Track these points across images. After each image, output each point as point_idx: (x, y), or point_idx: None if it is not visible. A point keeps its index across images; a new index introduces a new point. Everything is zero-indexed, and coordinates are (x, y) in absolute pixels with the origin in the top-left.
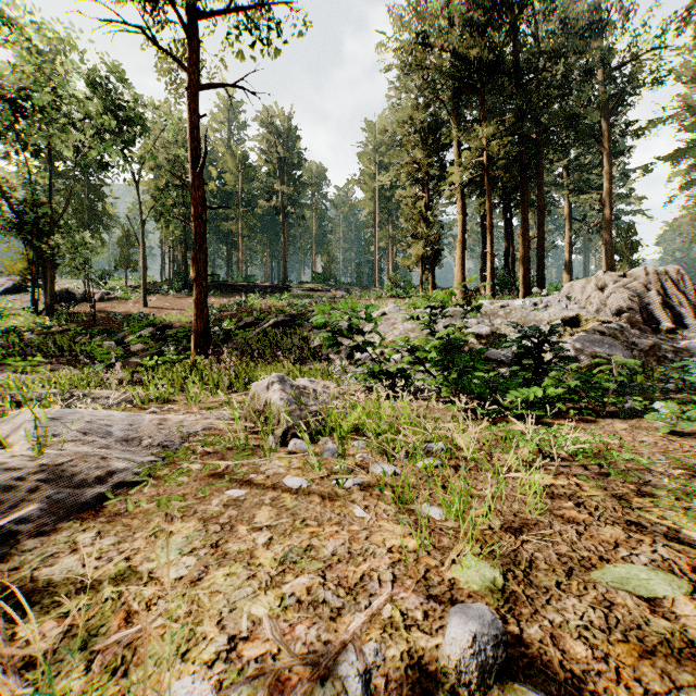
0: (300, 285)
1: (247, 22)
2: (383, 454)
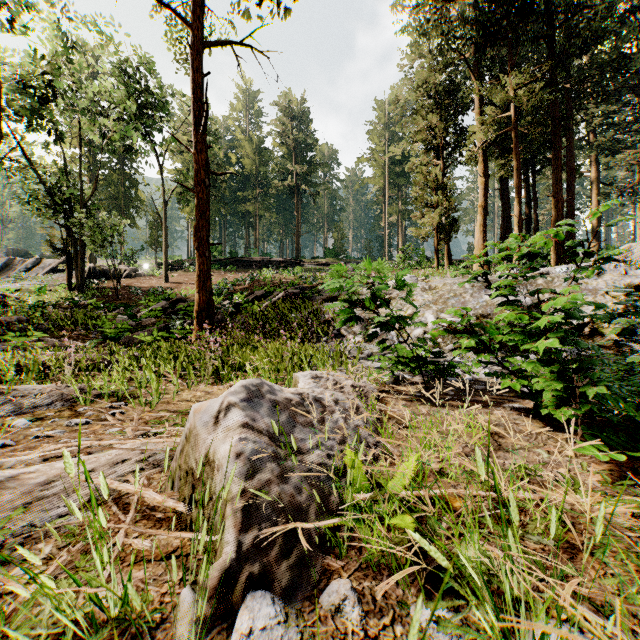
0: (312, 260)
1: None
2: None
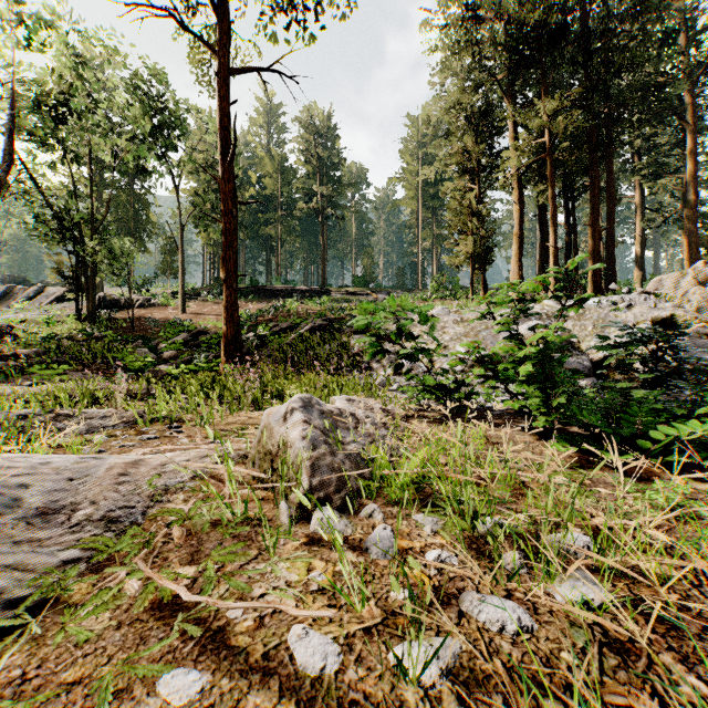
0: (340, 289)
1: (282, 3)
2: (475, 550)
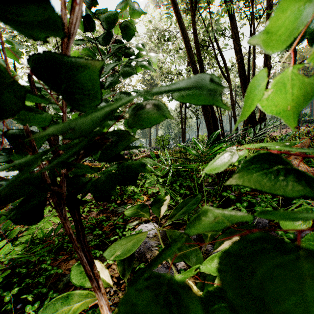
0: None
1: None
2: None
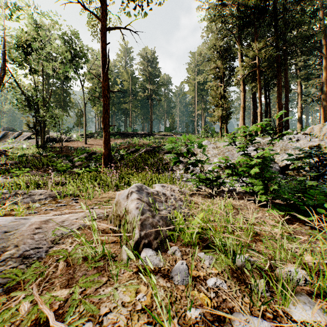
0: (158, 133)
1: None
2: (236, 278)
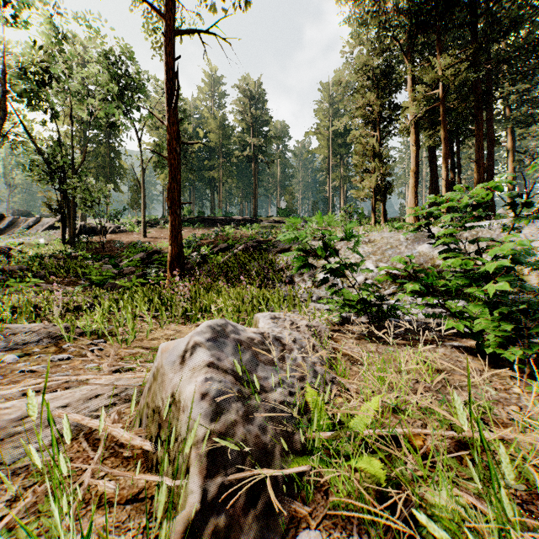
0: (267, 218)
1: None
2: None
